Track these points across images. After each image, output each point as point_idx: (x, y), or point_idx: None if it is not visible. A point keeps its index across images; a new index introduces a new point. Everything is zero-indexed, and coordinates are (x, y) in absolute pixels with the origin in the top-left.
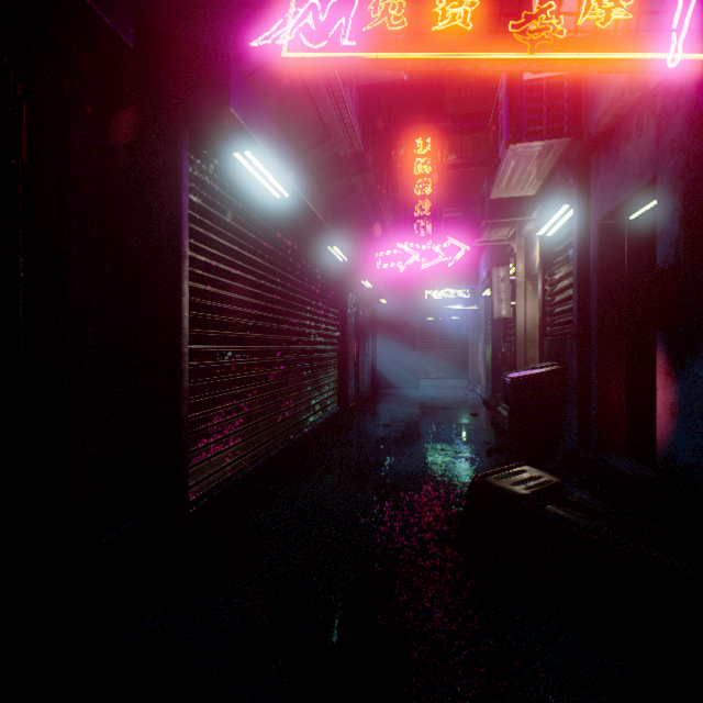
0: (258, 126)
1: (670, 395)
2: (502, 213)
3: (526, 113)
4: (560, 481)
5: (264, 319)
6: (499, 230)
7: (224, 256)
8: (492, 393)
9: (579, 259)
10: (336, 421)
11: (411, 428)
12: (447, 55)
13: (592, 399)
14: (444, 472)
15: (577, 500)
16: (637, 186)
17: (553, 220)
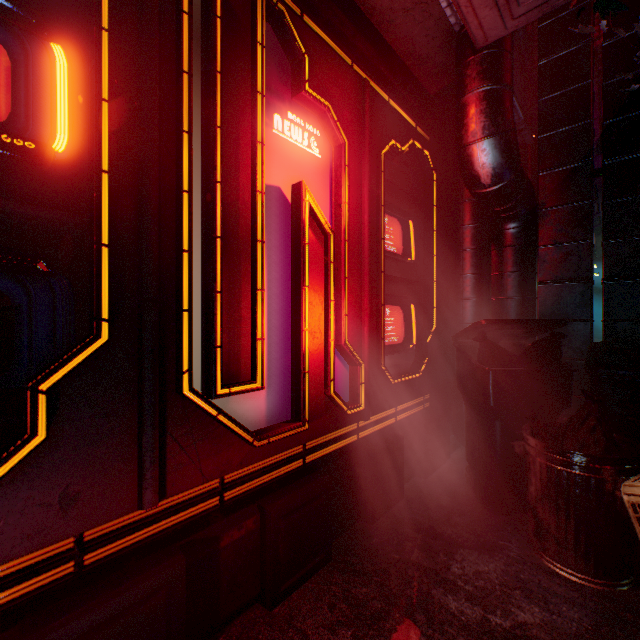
0: None
1: None
2: None
3: None
4: None
5: None
6: None
7: None
8: None
9: None
10: None
11: None
12: None
13: None
14: None
15: None
16: None
17: None
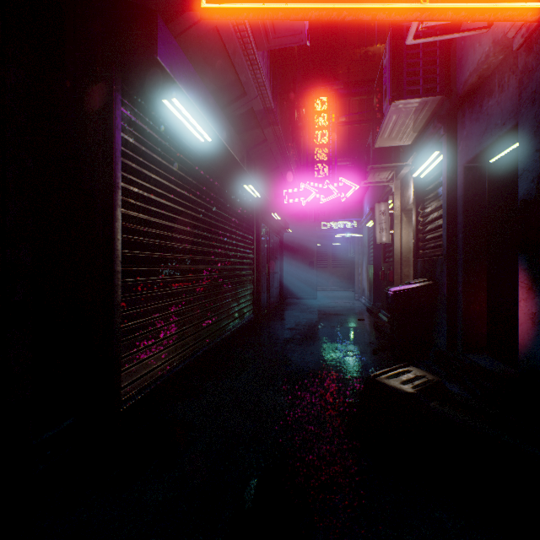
0: (183, 77)
1: (532, 307)
2: (384, 160)
3: (406, 76)
4: (440, 380)
5: (190, 242)
6: (381, 173)
7: (155, 189)
8: (374, 303)
9: (448, 195)
10: (251, 325)
11: (311, 331)
12: (348, 5)
13: (459, 308)
14: (339, 368)
15: (456, 397)
16: (499, 133)
17: (425, 164)
